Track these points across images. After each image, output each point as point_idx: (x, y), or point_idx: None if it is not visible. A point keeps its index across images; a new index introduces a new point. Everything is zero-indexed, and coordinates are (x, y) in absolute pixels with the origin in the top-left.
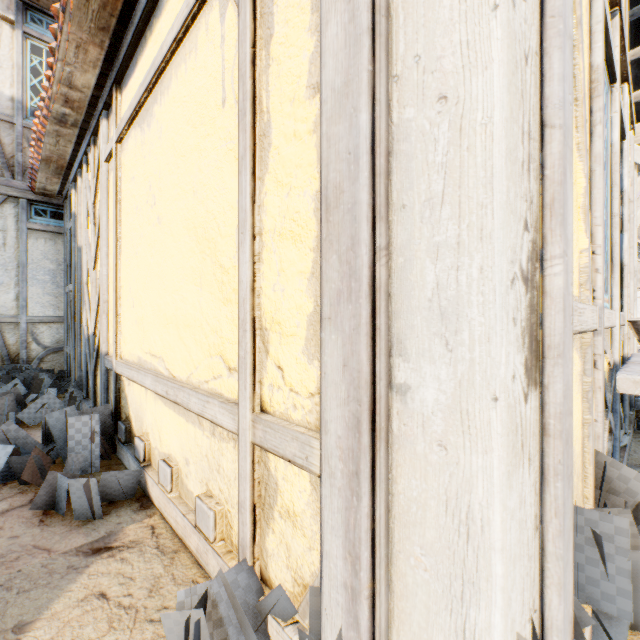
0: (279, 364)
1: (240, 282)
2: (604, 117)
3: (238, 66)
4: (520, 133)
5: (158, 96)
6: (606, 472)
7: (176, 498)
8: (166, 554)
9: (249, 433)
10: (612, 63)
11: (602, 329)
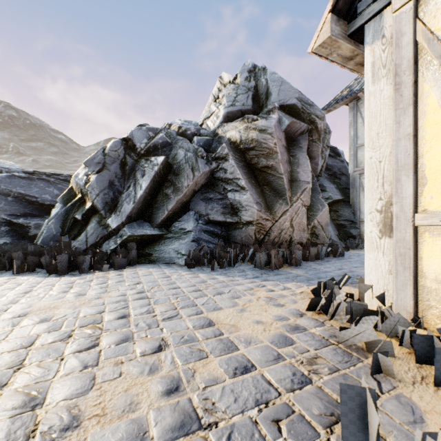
0: None
1: None
2: None
3: None
4: (375, 181)
5: None
6: None
7: None
8: None
9: None
10: None
11: None
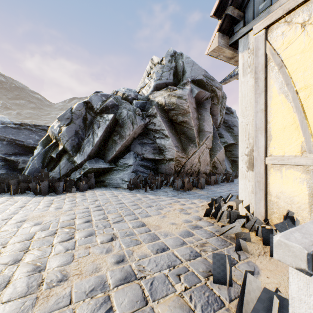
0: None
1: None
2: None
3: None
4: (244, 136)
5: None
6: None
7: None
8: None
9: None
10: None
11: None
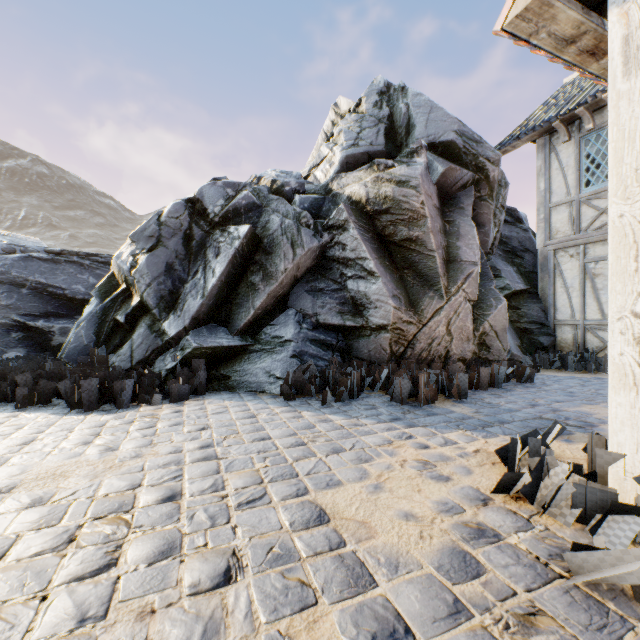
0: None
1: None
2: None
3: None
4: (632, 259)
5: None
6: None
7: None
8: None
9: None
10: None
11: None
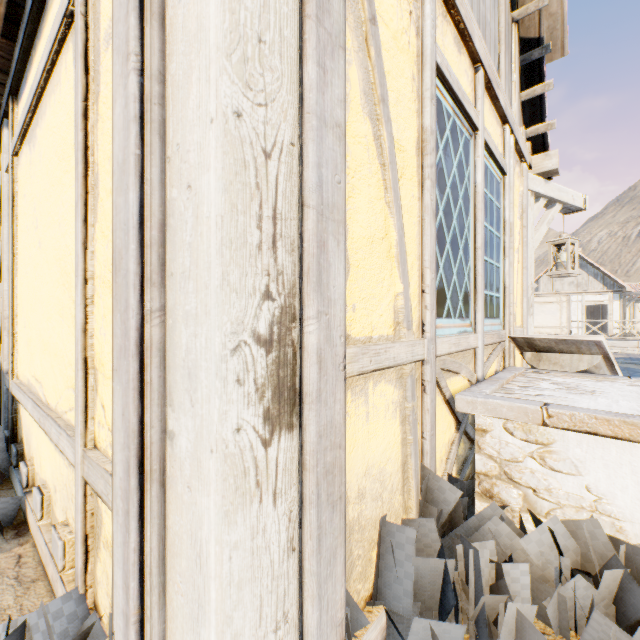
0: (103, 403)
1: (76, 323)
2: (461, 163)
3: (75, 116)
4: (254, 220)
5: (39, 119)
6: (430, 484)
7: (46, 525)
8: (23, 584)
9: (80, 468)
10: (468, 115)
11: (432, 358)
